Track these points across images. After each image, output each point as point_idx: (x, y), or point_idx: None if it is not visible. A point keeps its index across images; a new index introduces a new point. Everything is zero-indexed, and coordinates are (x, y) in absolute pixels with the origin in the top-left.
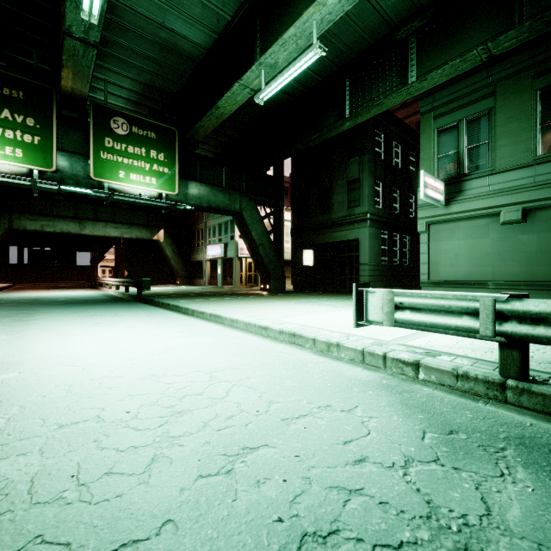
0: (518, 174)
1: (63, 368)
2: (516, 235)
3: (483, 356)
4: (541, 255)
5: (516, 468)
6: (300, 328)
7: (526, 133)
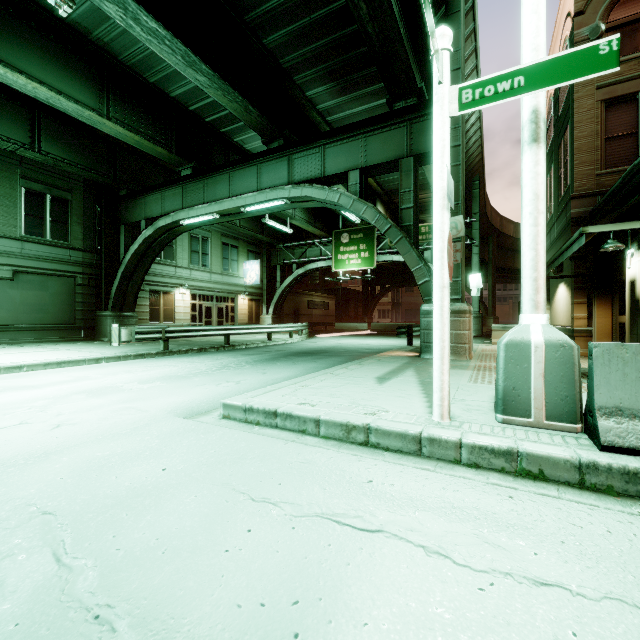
0: (11, 243)
1: (108, 381)
2: (5, 289)
3: (142, 350)
4: (23, 306)
5: (200, 355)
6: (49, 360)
7: (16, 214)
